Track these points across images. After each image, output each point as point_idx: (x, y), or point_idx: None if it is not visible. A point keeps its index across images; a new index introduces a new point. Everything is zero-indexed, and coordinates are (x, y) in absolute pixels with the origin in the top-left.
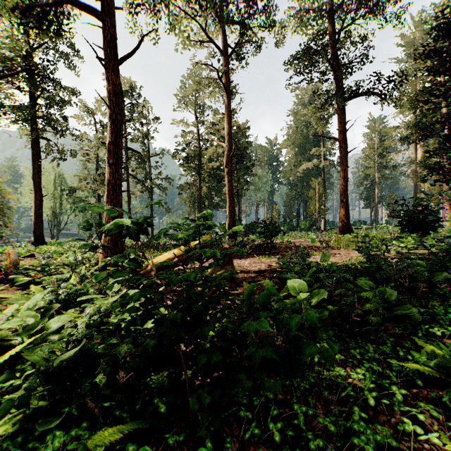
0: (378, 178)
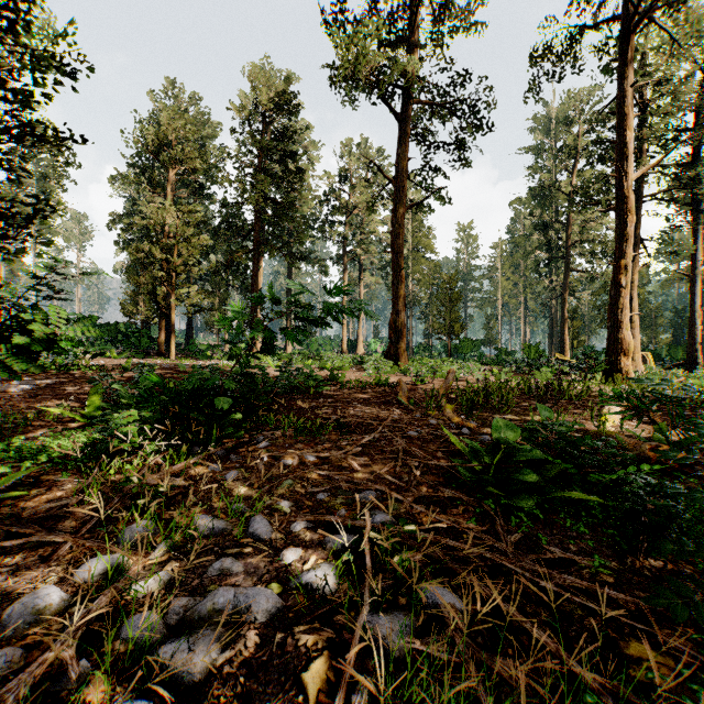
0: None
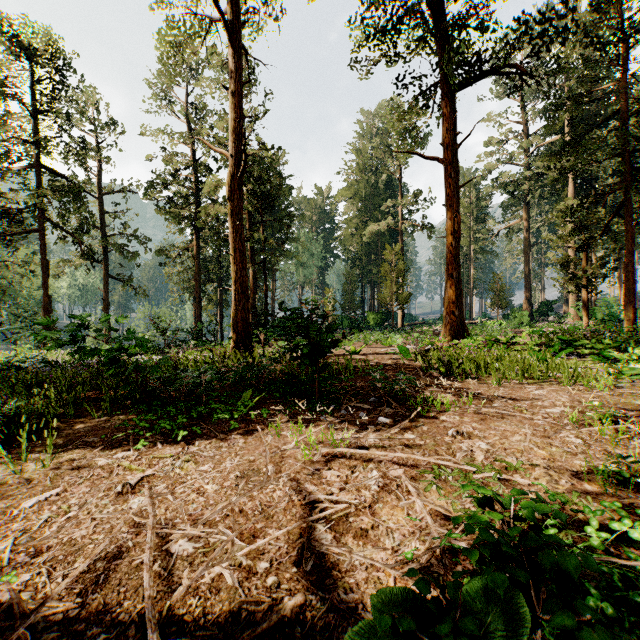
0: (473, 252)
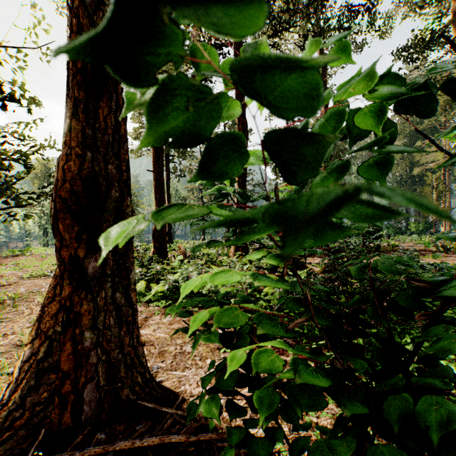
0: None
